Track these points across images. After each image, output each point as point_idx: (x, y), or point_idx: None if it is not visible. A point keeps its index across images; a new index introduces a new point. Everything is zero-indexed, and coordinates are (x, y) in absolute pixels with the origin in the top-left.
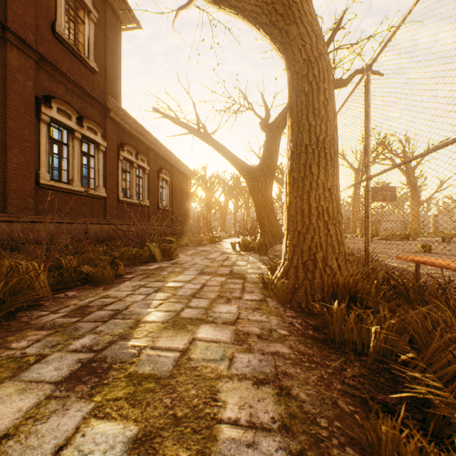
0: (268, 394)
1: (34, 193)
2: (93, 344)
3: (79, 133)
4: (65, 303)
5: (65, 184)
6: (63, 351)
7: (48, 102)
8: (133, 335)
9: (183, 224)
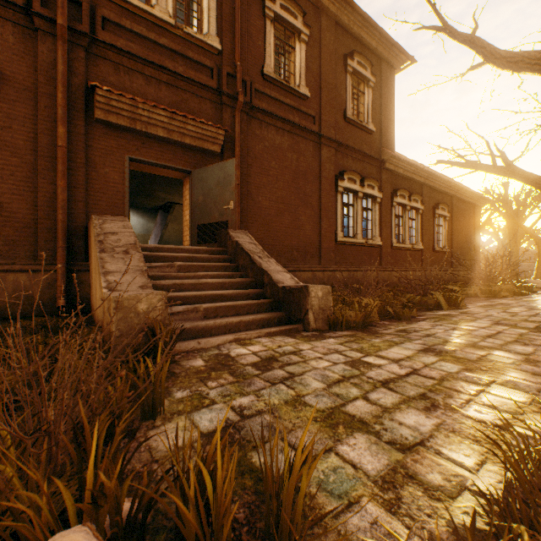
0: (540, 378)
1: (334, 249)
2: (424, 343)
3: (360, 193)
4: (387, 327)
5: (352, 239)
6: (410, 343)
7: (341, 176)
8: (446, 345)
9: (467, 268)
